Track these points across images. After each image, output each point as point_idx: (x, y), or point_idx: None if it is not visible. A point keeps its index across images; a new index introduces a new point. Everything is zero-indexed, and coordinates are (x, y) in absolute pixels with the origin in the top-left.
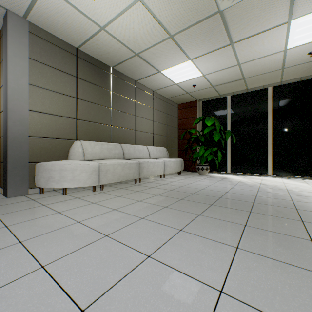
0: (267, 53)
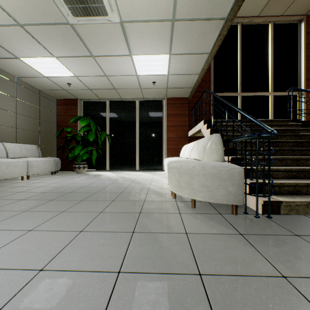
0: (125, 73)
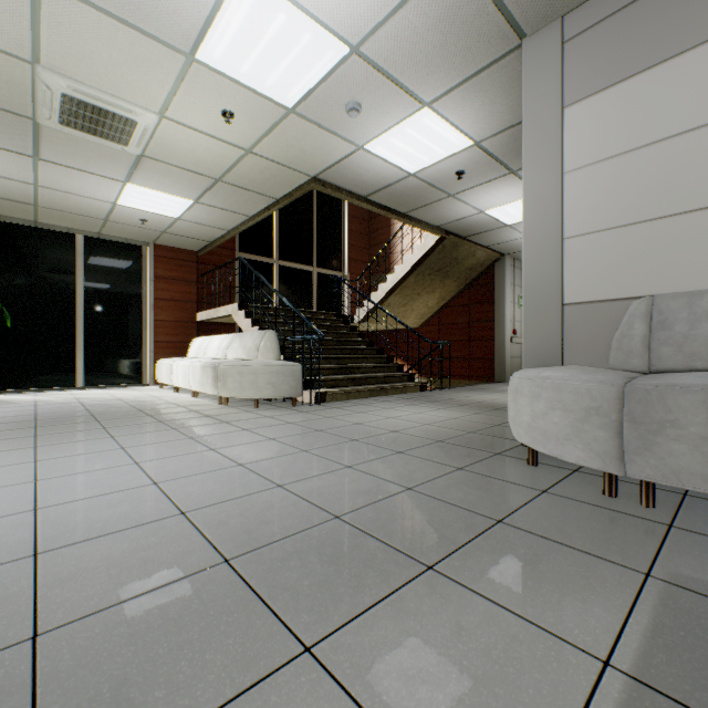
0: (91, 195)
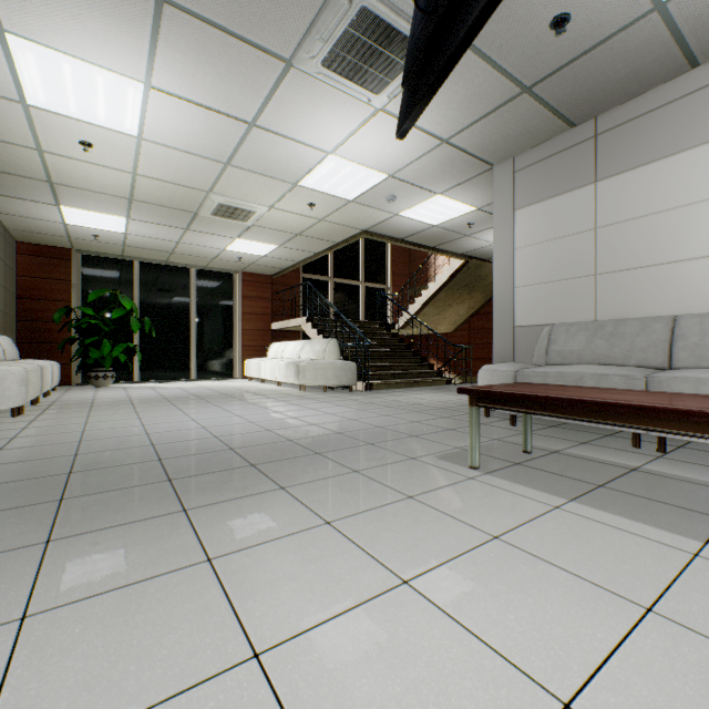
0: (211, 246)
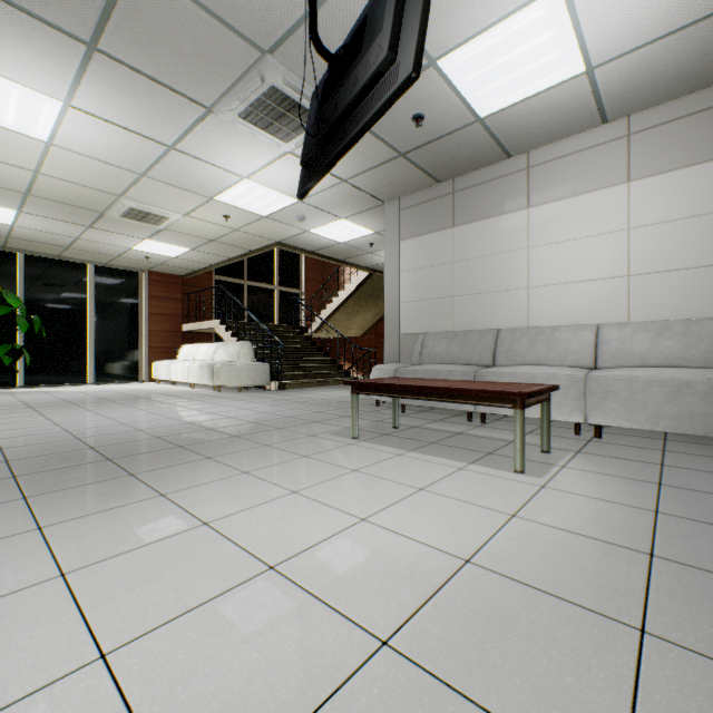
0: (116, 244)
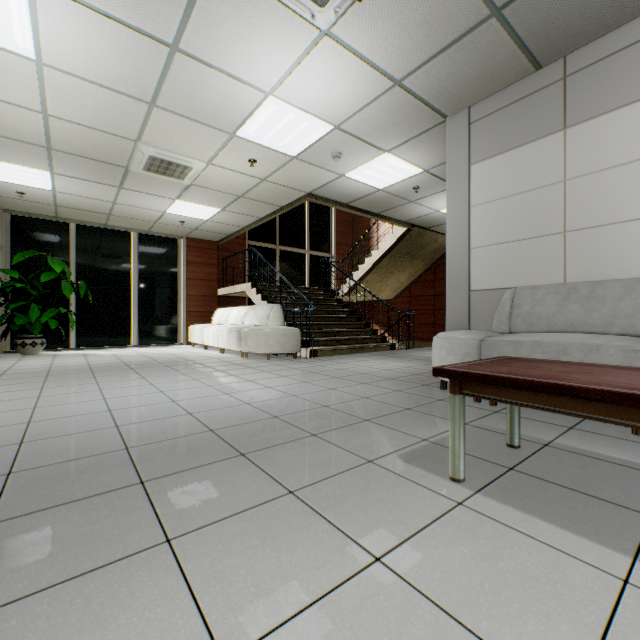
0: (150, 208)
